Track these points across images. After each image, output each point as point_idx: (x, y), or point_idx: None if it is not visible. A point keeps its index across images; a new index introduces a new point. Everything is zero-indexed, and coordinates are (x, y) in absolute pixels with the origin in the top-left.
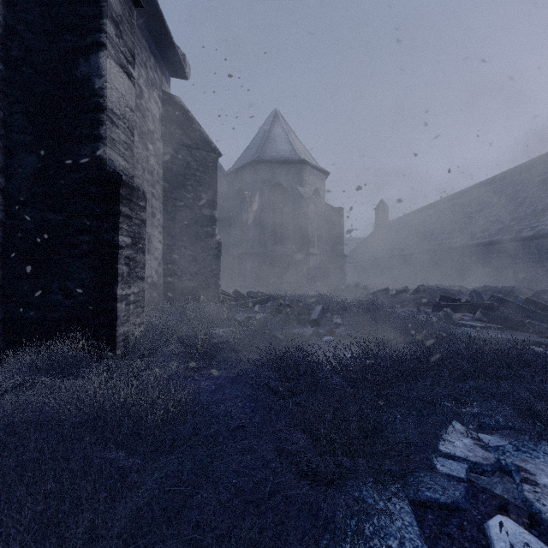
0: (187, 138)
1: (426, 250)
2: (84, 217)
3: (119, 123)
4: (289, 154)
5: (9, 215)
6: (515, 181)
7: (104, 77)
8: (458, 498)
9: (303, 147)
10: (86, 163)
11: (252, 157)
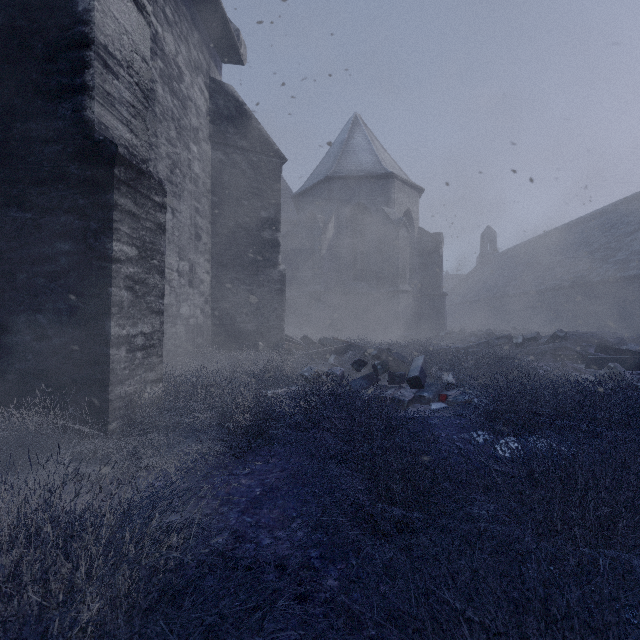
0: (241, 138)
1: (554, 286)
2: (61, 214)
3: (120, 73)
4: (373, 167)
5: None
6: None
7: None
8: None
9: (390, 159)
10: (64, 130)
11: (326, 173)
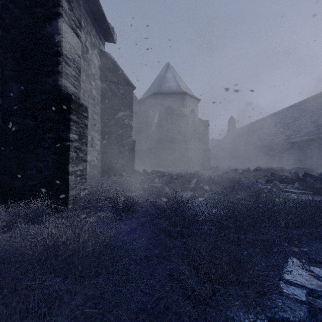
0: (114, 78)
1: (260, 146)
2: (48, 122)
3: (71, 64)
4: (176, 88)
5: (4, 121)
6: (315, 103)
7: (61, 34)
8: (303, 318)
9: (184, 84)
10: (50, 89)
11: (154, 91)
